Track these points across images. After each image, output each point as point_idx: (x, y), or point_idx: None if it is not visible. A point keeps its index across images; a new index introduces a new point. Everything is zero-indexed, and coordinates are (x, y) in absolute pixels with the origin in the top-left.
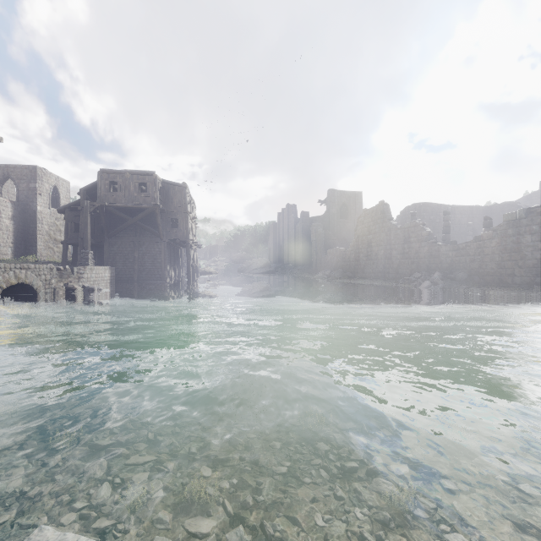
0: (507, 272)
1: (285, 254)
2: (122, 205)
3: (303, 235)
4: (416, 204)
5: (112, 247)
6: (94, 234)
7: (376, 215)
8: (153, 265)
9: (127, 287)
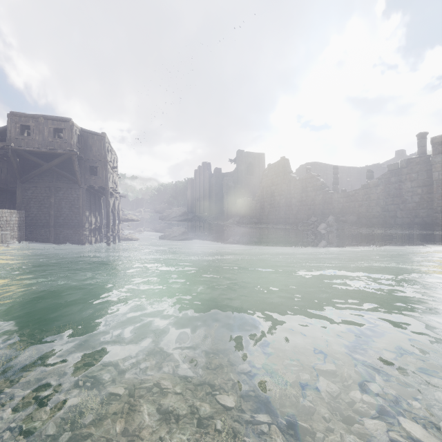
0: (390, 214)
1: (201, 205)
2: (35, 150)
3: (217, 188)
4: (308, 163)
5: (25, 192)
6: (7, 179)
7: (278, 169)
8: (71, 211)
9: (39, 232)
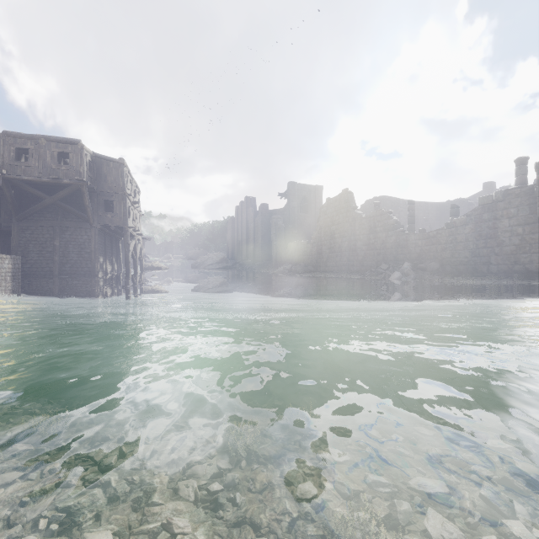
0: (482, 260)
1: (243, 250)
2: (34, 179)
3: (263, 228)
4: (376, 197)
5: (22, 232)
6: None
7: (340, 204)
8: (80, 256)
9: (38, 283)
